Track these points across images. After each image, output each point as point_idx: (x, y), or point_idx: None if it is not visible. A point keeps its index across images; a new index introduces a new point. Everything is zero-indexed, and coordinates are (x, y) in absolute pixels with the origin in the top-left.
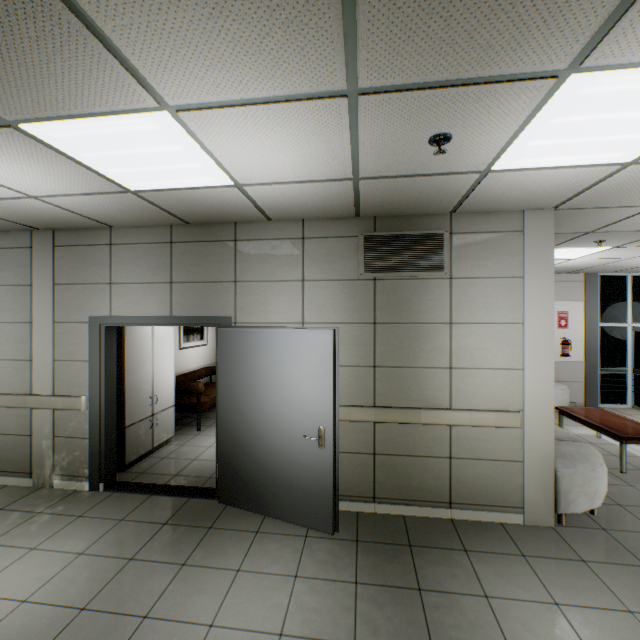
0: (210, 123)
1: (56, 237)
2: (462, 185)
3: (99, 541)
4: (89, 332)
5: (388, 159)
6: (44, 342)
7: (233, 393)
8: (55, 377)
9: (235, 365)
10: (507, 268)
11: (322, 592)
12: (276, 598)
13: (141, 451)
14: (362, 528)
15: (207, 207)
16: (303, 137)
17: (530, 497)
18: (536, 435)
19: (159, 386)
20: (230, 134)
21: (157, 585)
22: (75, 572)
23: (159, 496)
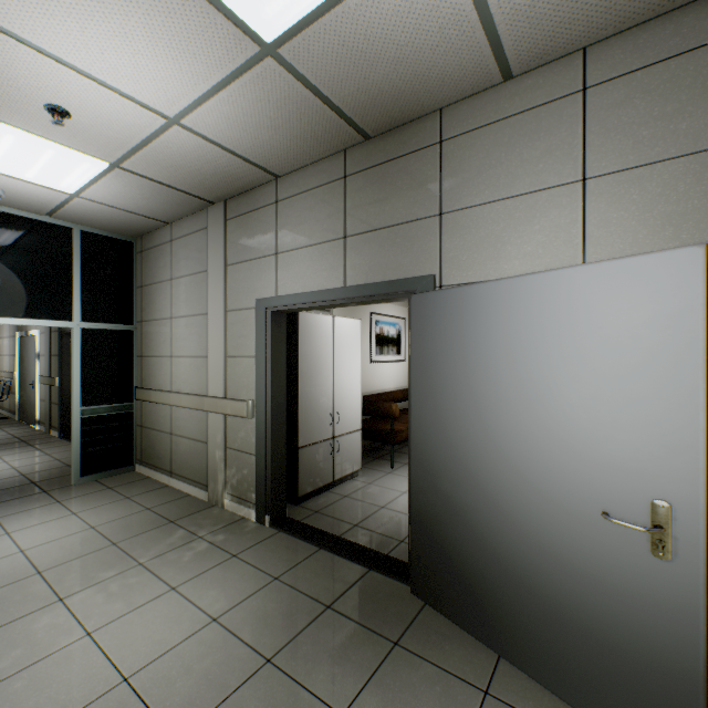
0: None
1: (227, 209)
2: None
3: (240, 605)
4: (255, 320)
5: None
6: (217, 335)
7: (436, 407)
8: (226, 377)
9: (440, 357)
10: None
11: None
12: None
13: (318, 482)
14: None
15: (389, 64)
16: None
17: None
18: None
19: (341, 401)
20: None
21: None
22: (196, 652)
23: (329, 553)
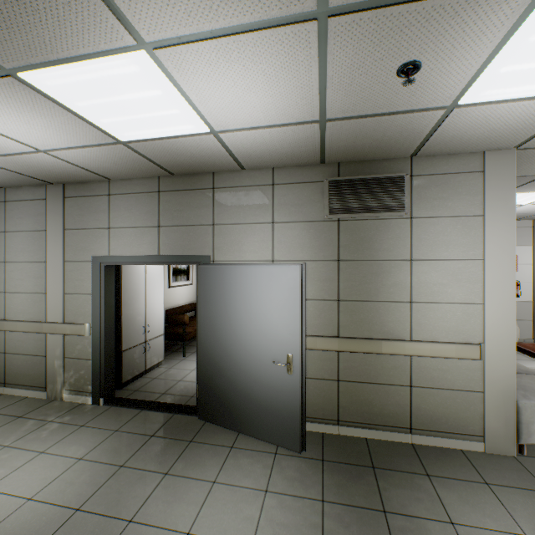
0: (185, 61)
1: (65, 190)
2: (426, 124)
3: (96, 448)
4: (92, 269)
5: (355, 96)
6: (56, 278)
7: (211, 323)
8: (65, 307)
9: (213, 298)
10: (467, 207)
11: (290, 508)
12: (248, 511)
13: (135, 372)
14: (327, 448)
15: (188, 157)
16: (273, 73)
17: (491, 426)
18: (497, 367)
19: (151, 317)
20: (204, 74)
21: (142, 491)
22: (74, 475)
23: (148, 411)
